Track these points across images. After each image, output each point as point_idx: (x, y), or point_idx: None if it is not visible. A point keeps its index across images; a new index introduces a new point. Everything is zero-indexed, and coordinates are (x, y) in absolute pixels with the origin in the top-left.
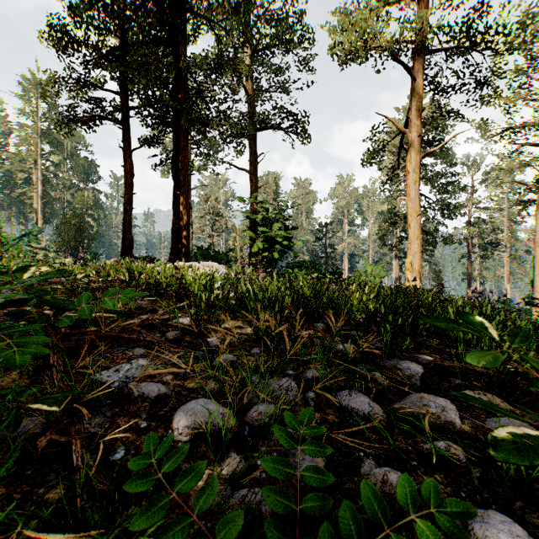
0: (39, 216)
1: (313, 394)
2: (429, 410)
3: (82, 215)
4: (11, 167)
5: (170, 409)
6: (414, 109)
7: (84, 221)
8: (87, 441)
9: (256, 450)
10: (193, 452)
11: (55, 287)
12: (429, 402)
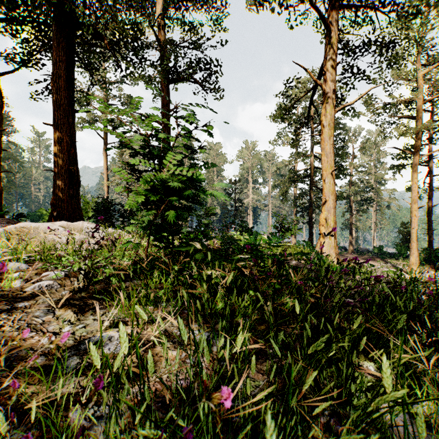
0: None
1: None
2: None
3: None
4: None
5: None
6: (330, 62)
7: None
8: None
9: None
10: None
11: None
12: None
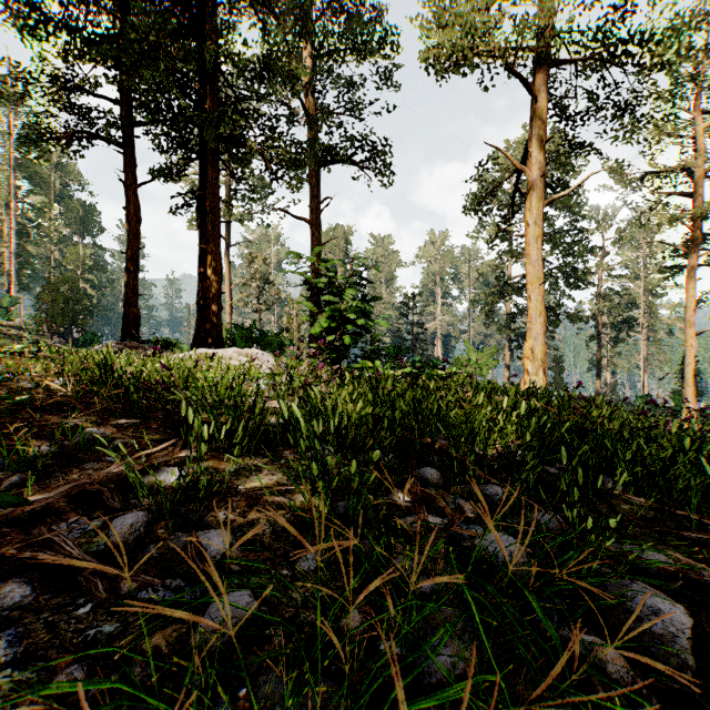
0: (13, 281)
1: None
2: None
3: (74, 279)
4: None
5: None
6: (536, 139)
7: (78, 288)
8: None
9: None
10: None
11: None
12: None
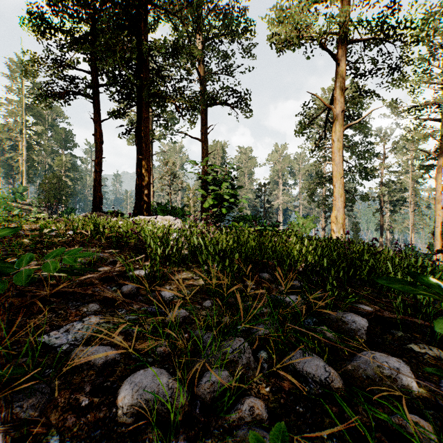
0: (24, 177)
1: (265, 354)
2: (384, 372)
3: (60, 176)
4: (0, 135)
5: (117, 379)
6: (339, 89)
7: (62, 181)
8: (12, 433)
9: (209, 433)
10: (137, 440)
11: (22, 241)
12: (383, 362)
